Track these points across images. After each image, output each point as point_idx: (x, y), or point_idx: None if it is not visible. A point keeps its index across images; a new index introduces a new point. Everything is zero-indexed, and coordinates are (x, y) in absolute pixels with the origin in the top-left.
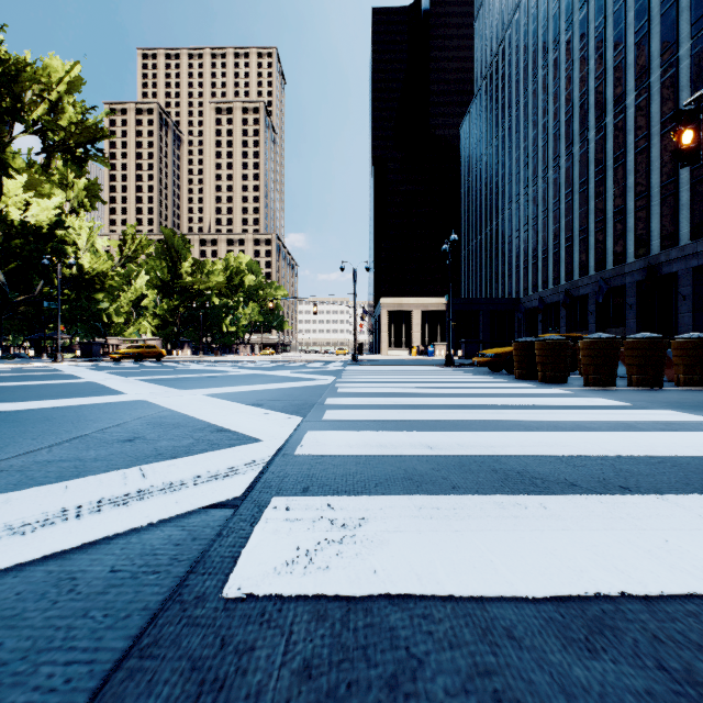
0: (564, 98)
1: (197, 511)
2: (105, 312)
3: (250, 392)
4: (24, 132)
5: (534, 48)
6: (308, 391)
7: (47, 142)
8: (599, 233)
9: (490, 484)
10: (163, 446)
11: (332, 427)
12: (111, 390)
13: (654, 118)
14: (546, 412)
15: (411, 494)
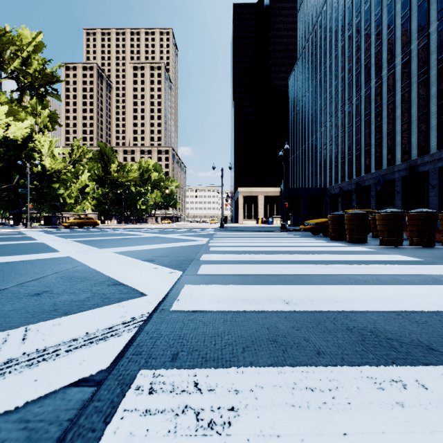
0: (355, 60)
1: (54, 391)
2: (62, 196)
3: (148, 250)
4: (5, 77)
5: (336, 29)
6: (189, 249)
7: (20, 84)
8: (377, 146)
9: (352, 349)
10: (62, 300)
11: (204, 281)
12: (50, 248)
13: (413, 72)
14: (365, 267)
15: (279, 364)
